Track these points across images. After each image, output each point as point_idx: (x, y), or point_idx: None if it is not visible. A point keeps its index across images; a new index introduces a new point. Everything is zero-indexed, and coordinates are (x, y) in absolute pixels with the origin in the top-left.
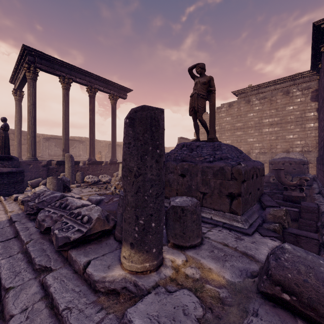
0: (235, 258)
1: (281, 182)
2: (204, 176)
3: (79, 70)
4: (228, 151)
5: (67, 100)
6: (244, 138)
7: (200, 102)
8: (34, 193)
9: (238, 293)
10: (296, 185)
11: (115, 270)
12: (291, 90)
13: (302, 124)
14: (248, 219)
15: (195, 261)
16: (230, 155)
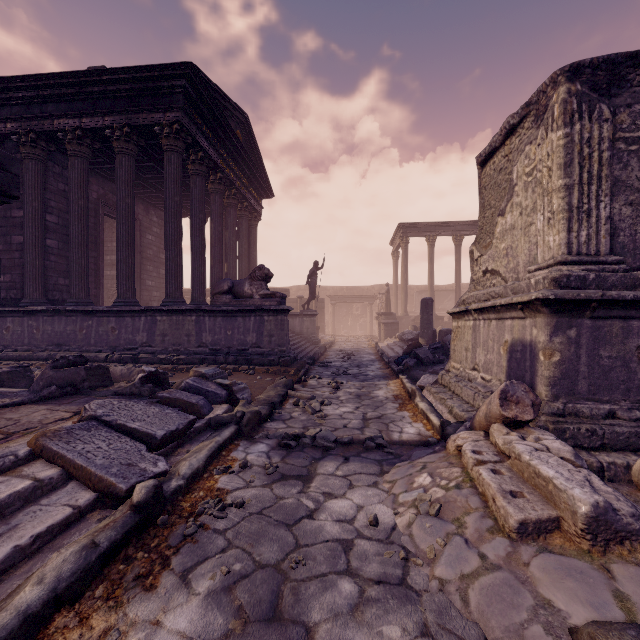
0: None
1: None
2: None
3: (443, 223)
4: None
5: (432, 257)
6: None
7: None
8: (402, 332)
9: None
10: None
11: None
12: None
13: None
14: None
15: None
16: None
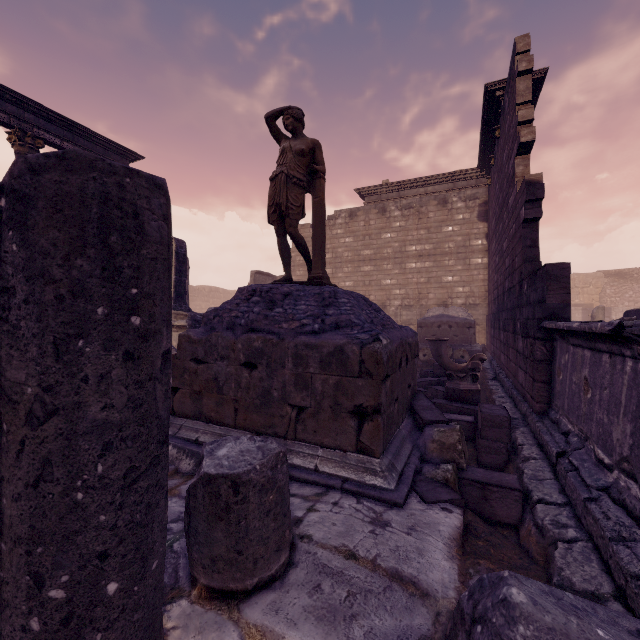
0: (376, 600)
1: (443, 365)
2: (300, 368)
3: None
4: (353, 307)
5: None
6: (377, 279)
7: (293, 194)
8: None
9: None
10: (467, 370)
11: None
12: (451, 198)
13: (466, 258)
14: (395, 463)
15: None
16: (357, 318)
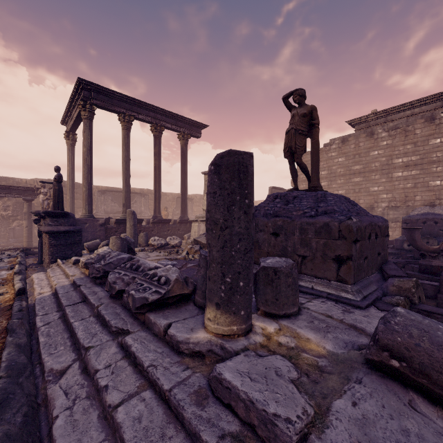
0: (340, 330)
1: (416, 246)
2: (303, 235)
3: (142, 104)
4: (336, 202)
5: (128, 143)
6: (365, 187)
7: (299, 140)
8: (97, 255)
9: (341, 363)
10: (439, 251)
11: (199, 333)
12: (438, 115)
13: None
14: (361, 290)
15: (290, 330)
16: (338, 208)
